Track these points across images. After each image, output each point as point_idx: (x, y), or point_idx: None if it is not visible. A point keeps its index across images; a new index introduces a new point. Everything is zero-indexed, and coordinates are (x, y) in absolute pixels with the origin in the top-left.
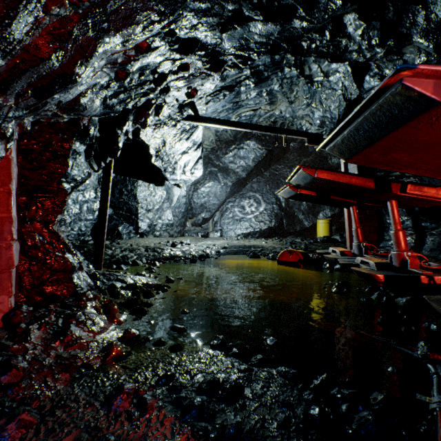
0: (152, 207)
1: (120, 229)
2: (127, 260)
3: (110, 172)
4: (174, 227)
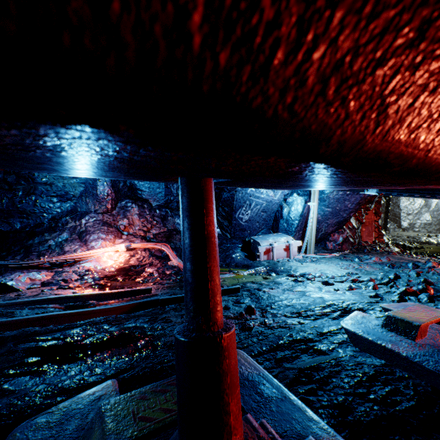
0: (411, 212)
1: (388, 225)
2: (396, 241)
3: (389, 200)
4: (432, 225)
